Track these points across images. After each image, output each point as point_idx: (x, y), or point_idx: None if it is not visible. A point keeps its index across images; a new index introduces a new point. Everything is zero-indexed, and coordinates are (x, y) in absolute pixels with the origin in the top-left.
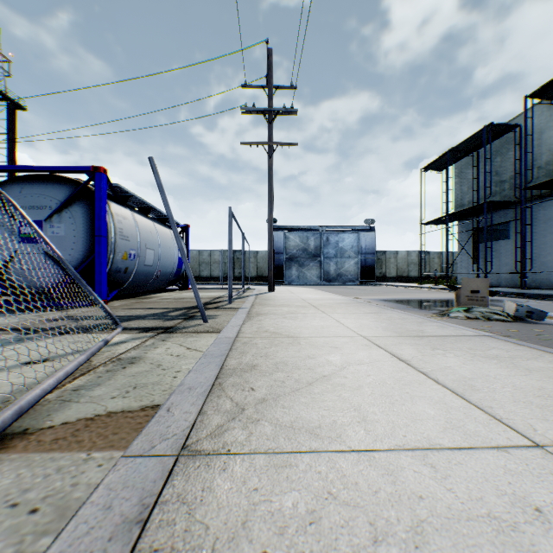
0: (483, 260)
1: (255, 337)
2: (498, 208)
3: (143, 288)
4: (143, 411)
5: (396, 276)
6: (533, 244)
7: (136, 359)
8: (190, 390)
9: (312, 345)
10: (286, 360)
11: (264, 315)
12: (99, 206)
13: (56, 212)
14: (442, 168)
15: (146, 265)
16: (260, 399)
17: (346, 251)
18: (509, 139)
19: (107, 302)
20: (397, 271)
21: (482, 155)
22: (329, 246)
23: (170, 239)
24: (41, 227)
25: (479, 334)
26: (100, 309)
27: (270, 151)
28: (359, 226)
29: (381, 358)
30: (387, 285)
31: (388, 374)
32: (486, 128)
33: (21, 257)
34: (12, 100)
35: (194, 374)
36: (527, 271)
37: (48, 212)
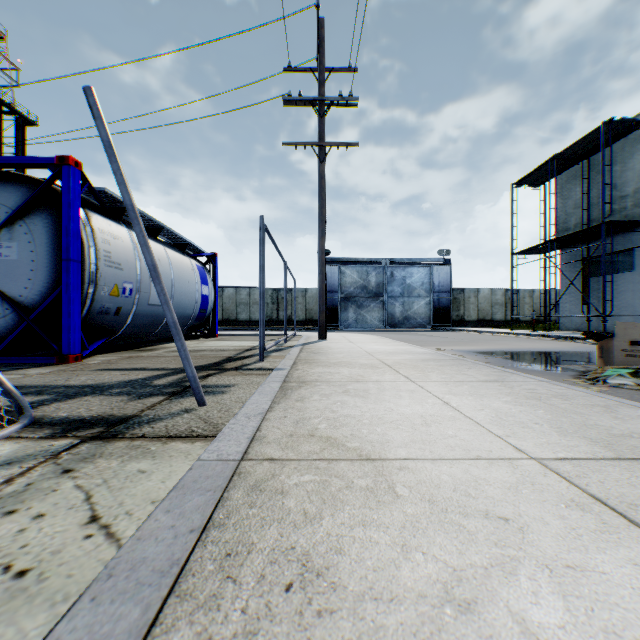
0: (595, 299)
1: (284, 459)
2: (621, 230)
3: (150, 335)
4: None
5: (476, 319)
6: None
7: None
8: None
9: (430, 501)
10: (375, 631)
11: (311, 386)
12: (68, 216)
13: (5, 226)
14: (540, 183)
15: (151, 305)
16: None
17: (414, 288)
18: (632, 141)
19: (81, 358)
20: (478, 314)
21: (594, 165)
22: (394, 283)
23: (190, 271)
24: None
25: None
26: None
27: (321, 154)
28: (430, 259)
29: None
30: (468, 331)
31: None
32: (605, 126)
33: None
34: (20, 114)
35: None
36: None
37: None
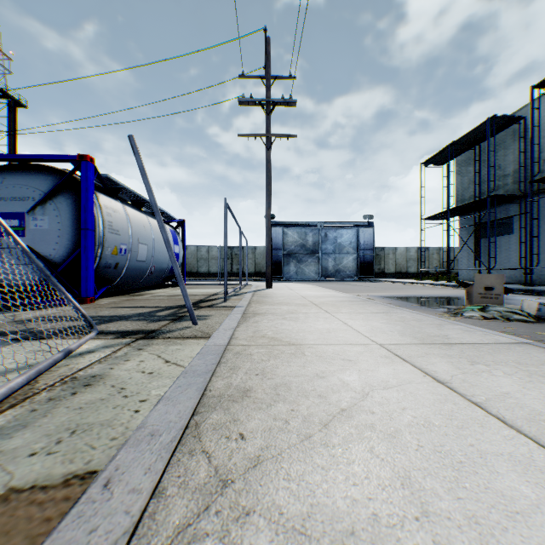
0: (485, 256)
1: (250, 345)
2: (502, 202)
3: (136, 284)
4: (65, 487)
5: (394, 272)
6: (538, 239)
7: (96, 379)
8: (151, 437)
9: (319, 356)
10: (288, 381)
11: (262, 316)
12: (85, 198)
13: (39, 204)
14: (443, 163)
15: (139, 261)
16: (252, 459)
17: (344, 246)
18: (512, 132)
19: (94, 300)
20: (395, 267)
21: (484, 149)
22: (327, 242)
23: None
24: (24, 220)
25: (516, 341)
26: (71, 311)
27: (268, 143)
28: (357, 222)
29: (411, 377)
30: (386, 281)
31: (430, 407)
32: (490, 120)
33: (2, 252)
34: (12, 98)
35: (164, 406)
36: (534, 267)
37: (31, 204)
